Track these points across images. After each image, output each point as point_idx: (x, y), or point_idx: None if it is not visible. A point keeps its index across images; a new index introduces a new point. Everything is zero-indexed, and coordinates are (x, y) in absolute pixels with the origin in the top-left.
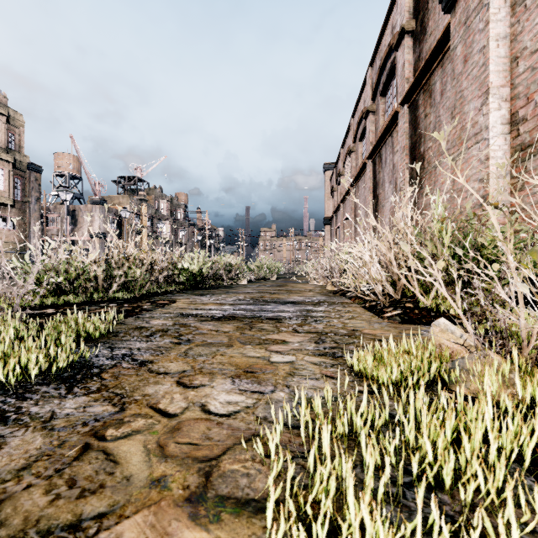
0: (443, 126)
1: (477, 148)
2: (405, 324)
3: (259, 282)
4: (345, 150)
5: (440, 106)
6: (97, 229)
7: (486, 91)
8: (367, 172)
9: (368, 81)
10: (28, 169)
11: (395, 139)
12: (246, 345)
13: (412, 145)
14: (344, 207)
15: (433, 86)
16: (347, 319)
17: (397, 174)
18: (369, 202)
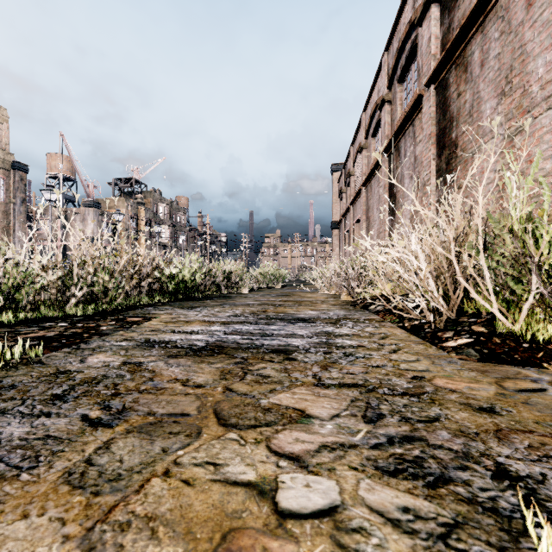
0: (484, 103)
1: (551, 115)
2: (489, 362)
3: (262, 291)
4: (355, 148)
5: (480, 79)
6: (90, 234)
7: None
8: (382, 169)
9: (383, 67)
10: (12, 168)
11: (417, 128)
12: (229, 428)
13: (440, 132)
14: (354, 209)
15: (469, 57)
16: (392, 351)
17: (420, 167)
18: (384, 201)
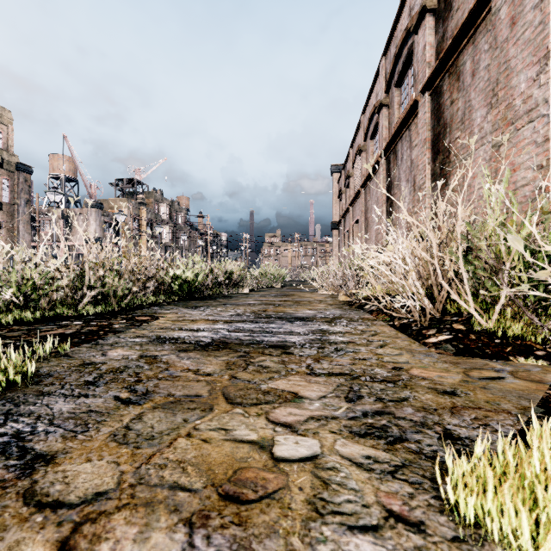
0: (475, 111)
1: (531, 128)
2: (463, 356)
3: (262, 291)
4: (354, 150)
5: (471, 88)
6: (92, 234)
7: (545, 55)
8: (380, 171)
9: (381, 72)
10: (17, 169)
11: (413, 133)
12: (235, 405)
13: (434, 137)
14: (353, 210)
15: (461, 67)
16: (379, 346)
17: (415, 171)
18: (382, 203)
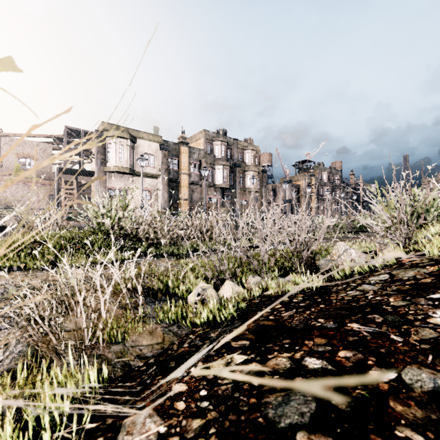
0: None
1: None
2: None
3: None
4: None
5: None
6: (287, 198)
7: None
8: None
9: None
10: (262, 172)
11: None
12: None
13: None
14: None
15: None
16: None
17: None
18: None
